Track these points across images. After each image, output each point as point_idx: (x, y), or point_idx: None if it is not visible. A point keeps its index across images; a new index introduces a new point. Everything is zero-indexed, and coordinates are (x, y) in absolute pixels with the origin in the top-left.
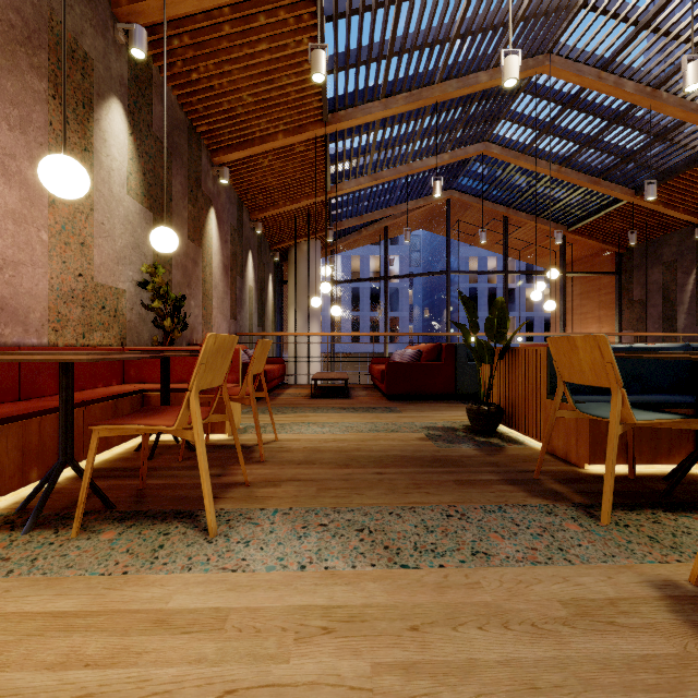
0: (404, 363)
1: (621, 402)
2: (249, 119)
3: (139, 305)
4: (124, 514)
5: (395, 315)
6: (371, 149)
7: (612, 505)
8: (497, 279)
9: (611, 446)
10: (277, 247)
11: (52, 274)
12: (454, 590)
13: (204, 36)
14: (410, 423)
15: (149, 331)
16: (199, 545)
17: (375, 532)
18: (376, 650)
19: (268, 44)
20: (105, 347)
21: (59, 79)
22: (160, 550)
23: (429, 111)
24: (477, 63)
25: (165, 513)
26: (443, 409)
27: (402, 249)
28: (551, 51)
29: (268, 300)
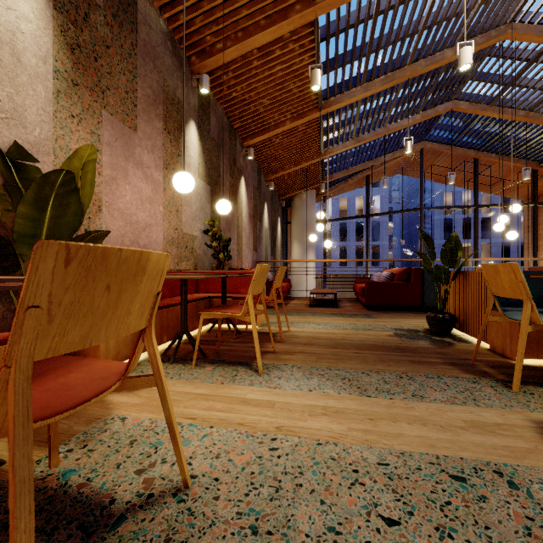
0: (379, 282)
1: (530, 310)
2: (267, 114)
3: (203, 245)
4: (213, 360)
5: (376, 244)
6: (355, 120)
7: (527, 382)
8: (472, 210)
9: (521, 339)
10: (284, 197)
11: (164, 229)
12: (397, 408)
13: (241, 70)
14: (382, 325)
15: (208, 260)
16: (254, 377)
17: (352, 380)
18: (350, 423)
19: (281, 65)
20: (188, 271)
21: (167, 118)
22: (236, 376)
23: (402, 86)
24: (442, 43)
25: (233, 362)
26: (410, 317)
27: (383, 189)
28: (513, 20)
29: (277, 236)
